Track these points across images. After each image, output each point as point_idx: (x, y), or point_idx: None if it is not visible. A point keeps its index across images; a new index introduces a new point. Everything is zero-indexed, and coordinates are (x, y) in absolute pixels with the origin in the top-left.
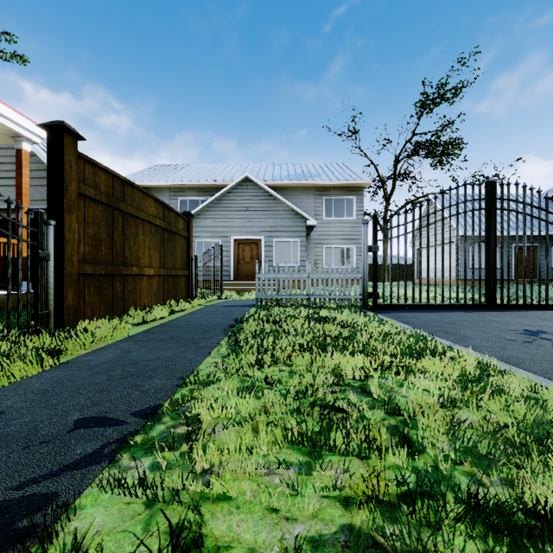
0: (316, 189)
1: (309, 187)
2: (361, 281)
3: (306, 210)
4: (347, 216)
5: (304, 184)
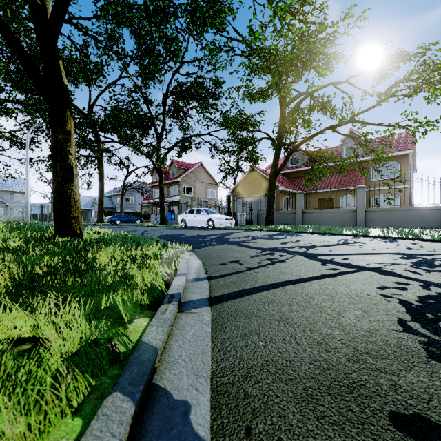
0: (11, 192)
1: (8, 191)
2: (16, 219)
3: (6, 198)
4: (24, 201)
5: (6, 190)
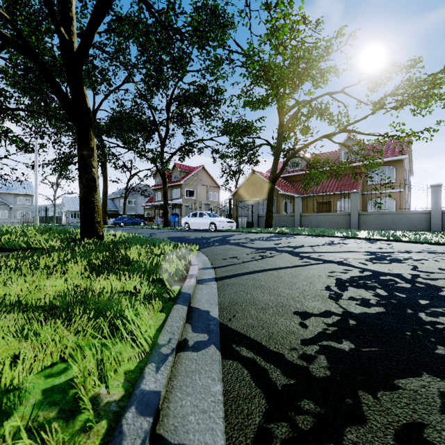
0: (15, 194)
1: (12, 193)
2: (21, 221)
3: (10, 200)
4: (27, 203)
5: (10, 193)
